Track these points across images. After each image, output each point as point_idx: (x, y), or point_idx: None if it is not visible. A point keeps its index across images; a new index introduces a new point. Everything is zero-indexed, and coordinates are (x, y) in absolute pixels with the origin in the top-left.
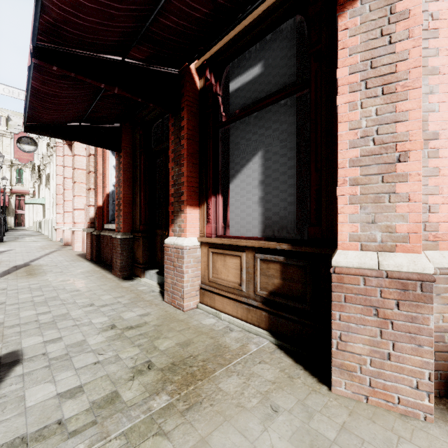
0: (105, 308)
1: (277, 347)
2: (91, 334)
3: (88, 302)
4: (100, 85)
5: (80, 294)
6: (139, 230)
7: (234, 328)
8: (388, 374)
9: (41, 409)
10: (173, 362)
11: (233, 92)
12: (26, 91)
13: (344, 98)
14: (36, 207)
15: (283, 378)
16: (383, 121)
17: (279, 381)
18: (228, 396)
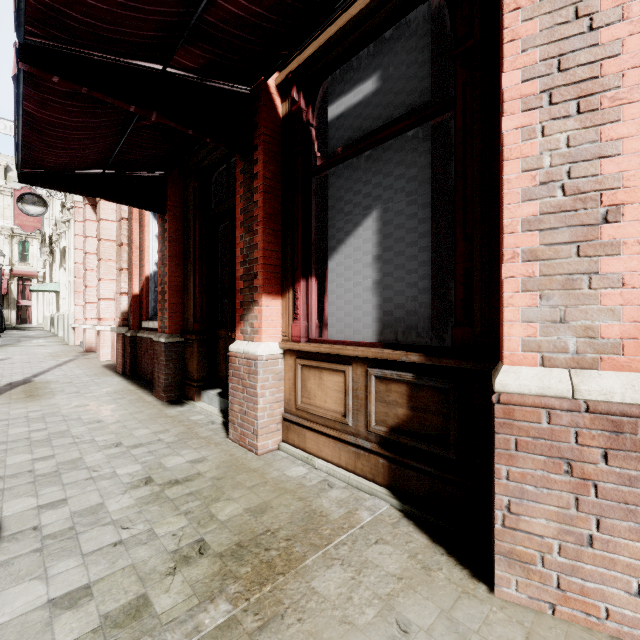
0: (138, 450)
1: (403, 515)
2: (113, 493)
3: (113, 439)
4: (128, 107)
5: (103, 427)
6: (193, 330)
7: (336, 483)
8: (590, 569)
9: (19, 629)
10: (239, 543)
11: (333, 121)
12: (16, 118)
13: (514, 120)
14: (47, 296)
15: (414, 570)
16: (580, 156)
17: (409, 575)
18: (327, 604)
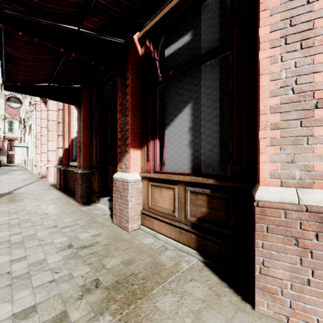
0: (65, 229)
1: (204, 265)
2: (51, 253)
3: (53, 224)
4: (59, 49)
5: (48, 217)
6: (95, 167)
7: (169, 247)
8: (308, 298)
9: None
10: (117, 280)
11: (168, 57)
12: (1, 55)
13: (266, 53)
14: (22, 149)
15: (211, 296)
16: (302, 72)
17: (208, 299)
18: (164, 316)
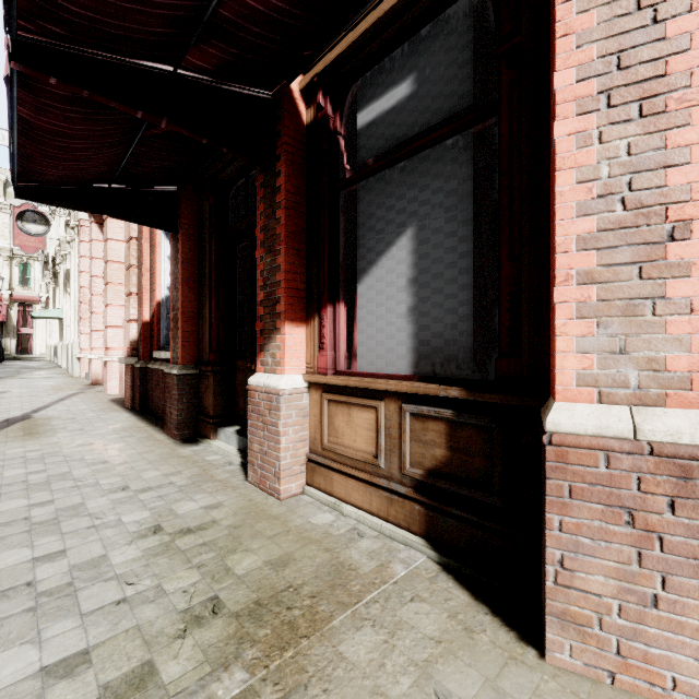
0: (147, 494)
1: (441, 568)
2: (117, 543)
3: (119, 482)
4: (135, 113)
5: (108, 468)
6: (209, 361)
7: (366, 532)
8: (654, 633)
9: None
10: (257, 600)
11: (363, 129)
12: (11, 125)
13: (568, 125)
14: (50, 323)
15: (454, 632)
16: (642, 166)
17: (448, 638)
18: (356, 671)
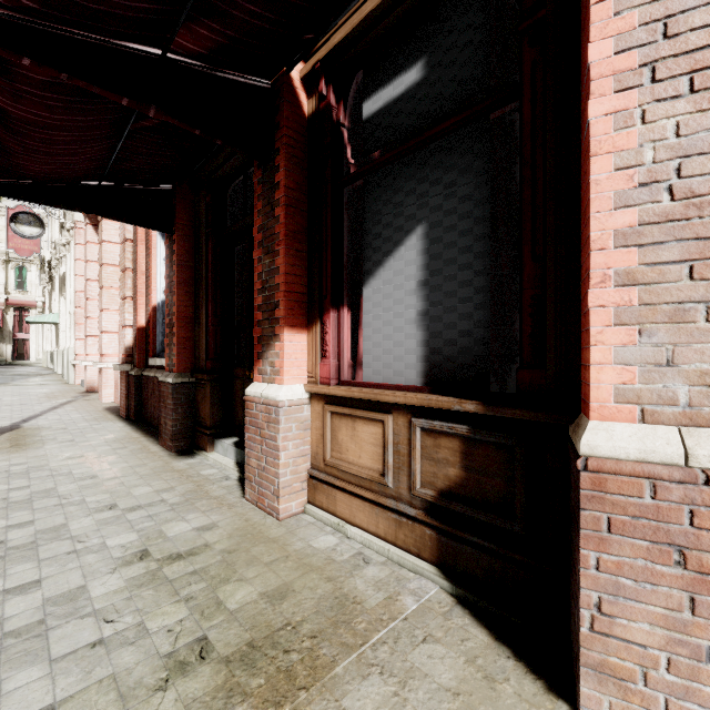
0: (135, 513)
1: (456, 601)
2: (99, 572)
3: (107, 500)
4: (120, 99)
5: (96, 484)
6: (205, 369)
7: (372, 557)
8: (709, 693)
9: None
10: (251, 642)
11: (369, 119)
12: None
13: (605, 103)
14: (47, 328)
15: (474, 681)
16: (694, 148)
17: (467, 689)
18: None
